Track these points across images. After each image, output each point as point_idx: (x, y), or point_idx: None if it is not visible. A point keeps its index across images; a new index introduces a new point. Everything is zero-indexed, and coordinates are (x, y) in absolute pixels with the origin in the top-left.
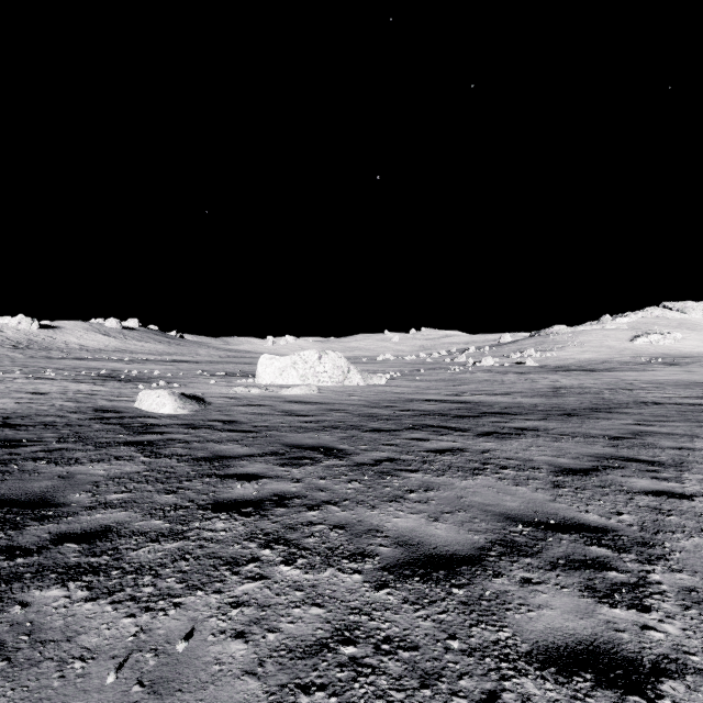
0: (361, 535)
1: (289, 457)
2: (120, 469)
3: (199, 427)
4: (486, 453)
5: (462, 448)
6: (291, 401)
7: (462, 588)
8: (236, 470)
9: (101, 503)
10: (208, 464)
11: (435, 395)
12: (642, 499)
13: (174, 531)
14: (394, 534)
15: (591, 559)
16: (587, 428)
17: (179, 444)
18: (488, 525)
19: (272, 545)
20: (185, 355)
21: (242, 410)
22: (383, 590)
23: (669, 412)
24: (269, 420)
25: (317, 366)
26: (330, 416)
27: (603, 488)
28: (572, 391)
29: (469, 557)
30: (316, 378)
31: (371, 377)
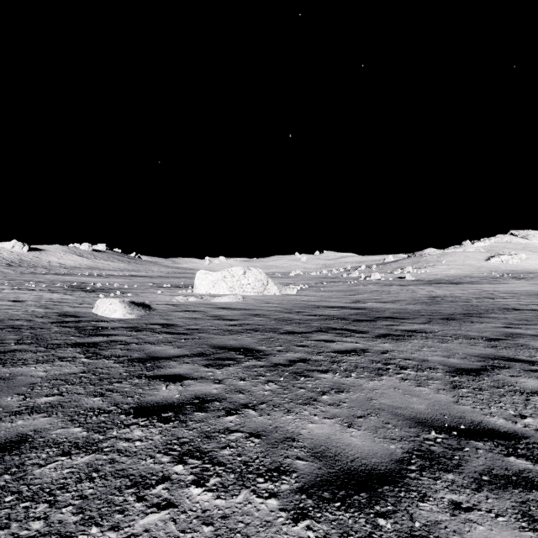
0: (278, 445)
1: (214, 358)
2: (59, 370)
3: (141, 330)
4: (385, 353)
5: (365, 349)
6: (221, 307)
7: (389, 517)
8: (165, 371)
9: (28, 407)
10: (140, 364)
11: (336, 303)
12: (537, 400)
13: (89, 440)
14: (310, 443)
15: (515, 474)
16: (465, 331)
17: (120, 345)
18: (401, 431)
19: (186, 459)
20: (141, 271)
21: (179, 315)
22: (302, 522)
23: (529, 317)
24: (201, 323)
25: (243, 279)
26: (251, 320)
27: (498, 388)
28: (446, 299)
29: (389, 473)
30: (242, 289)
31: (285, 288)
